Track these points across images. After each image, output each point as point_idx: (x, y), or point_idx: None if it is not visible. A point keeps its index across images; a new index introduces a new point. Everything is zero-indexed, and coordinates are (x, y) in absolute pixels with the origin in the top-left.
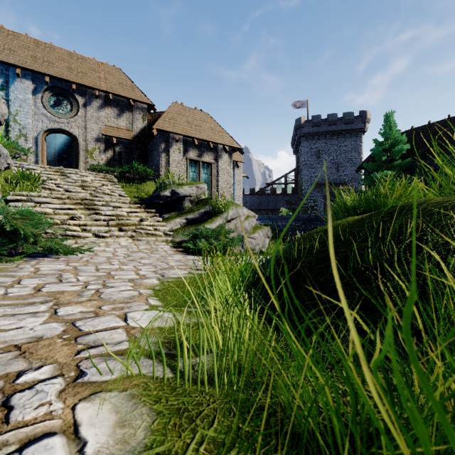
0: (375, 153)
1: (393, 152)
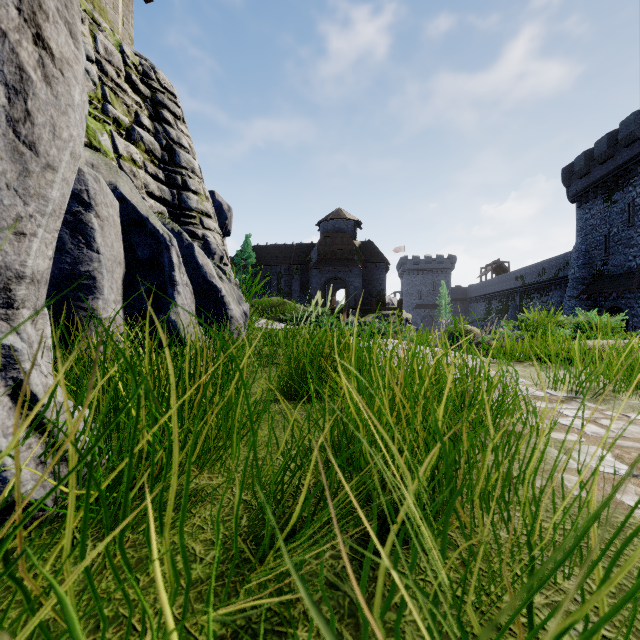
0: (235, 260)
1: (246, 262)
